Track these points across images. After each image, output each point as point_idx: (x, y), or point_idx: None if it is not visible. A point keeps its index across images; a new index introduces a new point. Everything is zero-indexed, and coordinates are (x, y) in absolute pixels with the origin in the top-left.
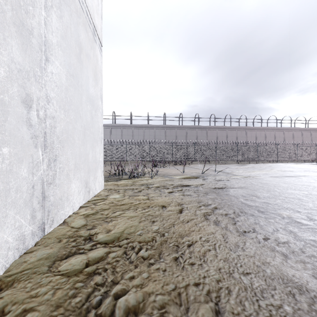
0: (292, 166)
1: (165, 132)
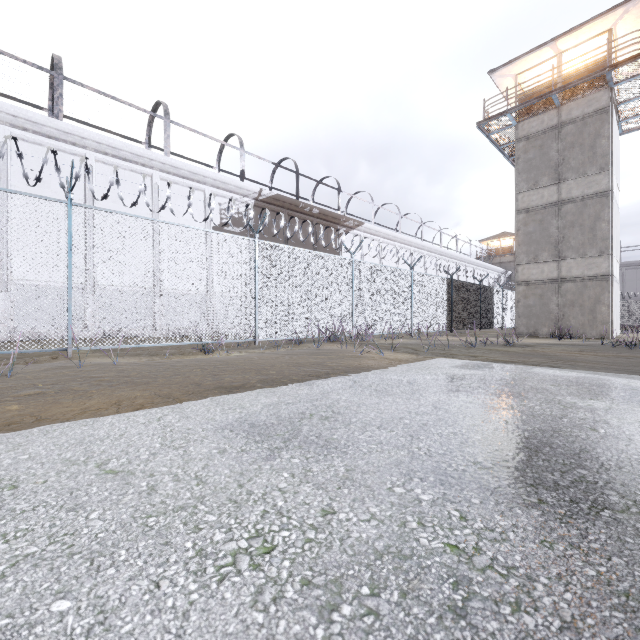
0: None
1: None
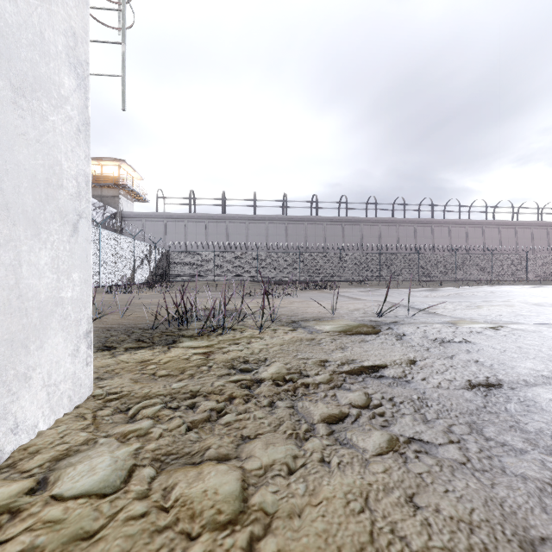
0: (537, 292)
1: (285, 230)
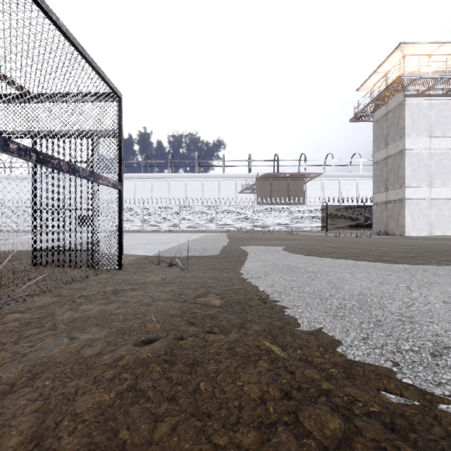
0: None
1: None
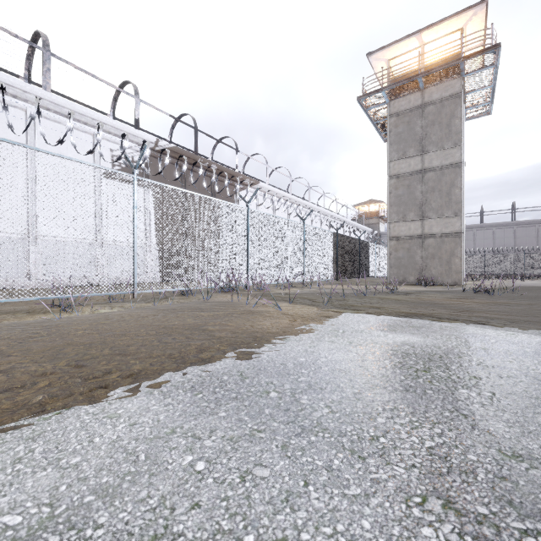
0: None
1: (513, 233)
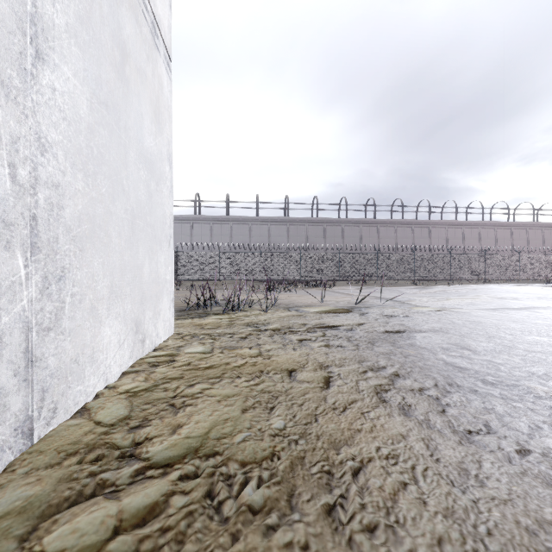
0: (514, 289)
1: (287, 231)
